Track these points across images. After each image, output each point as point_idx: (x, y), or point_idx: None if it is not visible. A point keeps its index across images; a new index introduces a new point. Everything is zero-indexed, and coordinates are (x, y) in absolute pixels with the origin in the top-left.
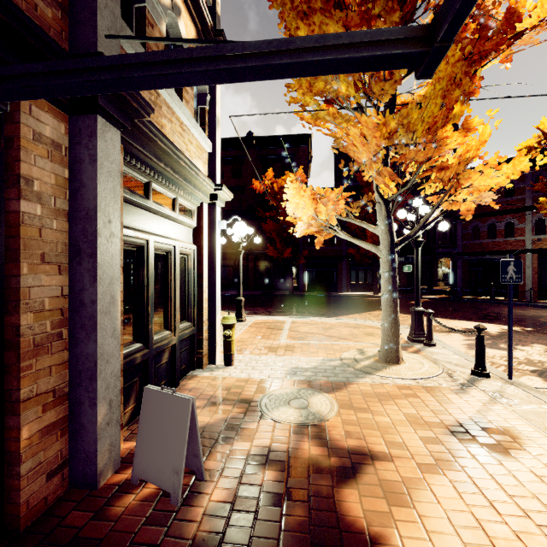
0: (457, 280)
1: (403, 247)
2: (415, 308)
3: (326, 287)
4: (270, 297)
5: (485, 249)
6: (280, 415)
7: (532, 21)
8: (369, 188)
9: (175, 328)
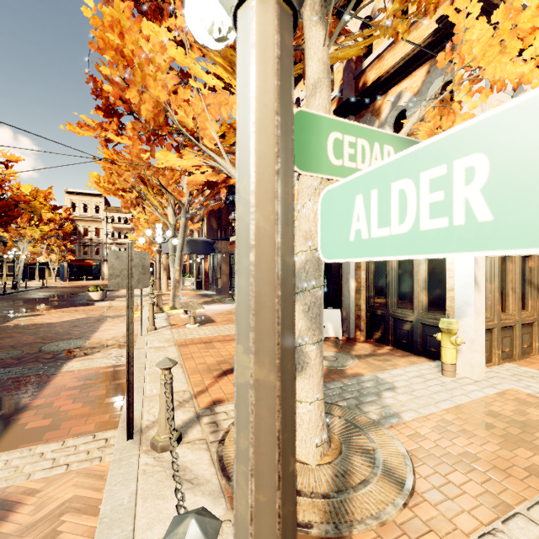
0: None
1: None
2: None
3: None
4: None
5: None
6: (328, 352)
7: None
8: None
9: (414, 311)
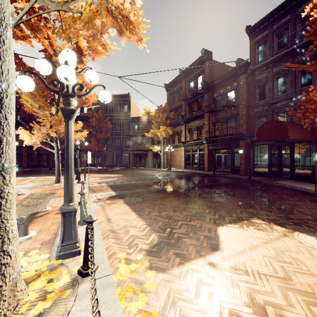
0: (130, 161)
1: (107, 147)
2: (77, 169)
3: (75, 165)
4: (36, 171)
5: (139, 149)
6: None
7: (92, 98)
8: (92, 119)
9: None
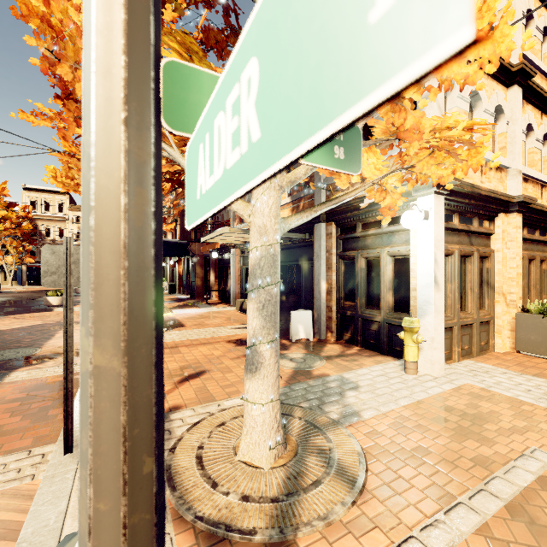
0: None
1: None
2: None
3: None
4: None
5: None
6: (297, 354)
7: None
8: None
9: (381, 311)
